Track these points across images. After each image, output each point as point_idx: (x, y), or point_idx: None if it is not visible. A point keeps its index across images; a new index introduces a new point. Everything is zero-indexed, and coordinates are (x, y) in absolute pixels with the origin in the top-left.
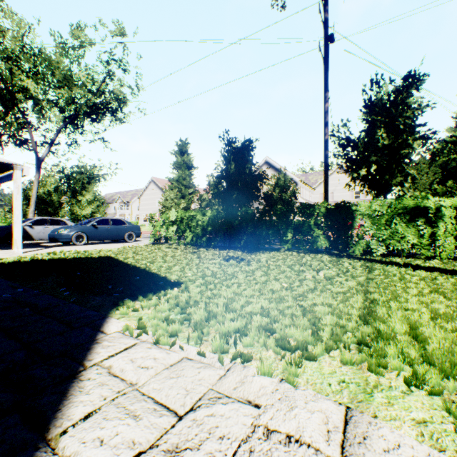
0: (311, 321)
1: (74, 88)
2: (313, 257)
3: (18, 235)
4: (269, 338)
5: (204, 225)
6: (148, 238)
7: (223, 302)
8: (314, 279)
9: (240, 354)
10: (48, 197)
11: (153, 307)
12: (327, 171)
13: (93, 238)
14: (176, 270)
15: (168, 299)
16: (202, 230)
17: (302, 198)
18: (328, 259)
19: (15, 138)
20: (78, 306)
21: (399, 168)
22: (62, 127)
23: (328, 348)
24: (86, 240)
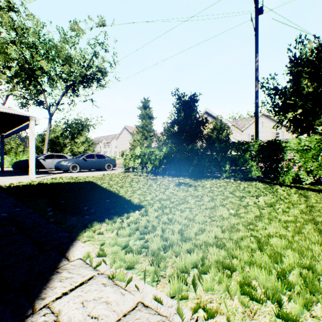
0: (271, 257)
1: (72, 65)
2: (248, 184)
3: (33, 165)
4: (230, 278)
5: (161, 158)
6: (121, 167)
7: (177, 228)
8: (257, 206)
9: (201, 305)
10: (57, 140)
11: (116, 230)
12: (257, 116)
13: (84, 168)
14: (138, 194)
15: (129, 223)
16: (159, 162)
17: (233, 138)
18: (263, 186)
19: (35, 100)
20: (56, 226)
21: (321, 111)
22: (65, 92)
23: (309, 304)
24: (78, 169)
